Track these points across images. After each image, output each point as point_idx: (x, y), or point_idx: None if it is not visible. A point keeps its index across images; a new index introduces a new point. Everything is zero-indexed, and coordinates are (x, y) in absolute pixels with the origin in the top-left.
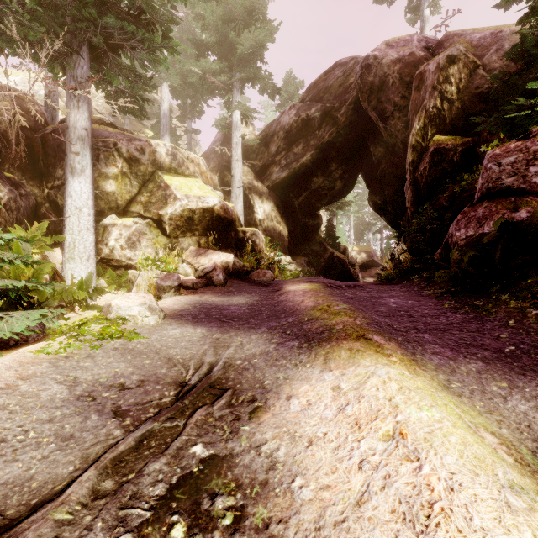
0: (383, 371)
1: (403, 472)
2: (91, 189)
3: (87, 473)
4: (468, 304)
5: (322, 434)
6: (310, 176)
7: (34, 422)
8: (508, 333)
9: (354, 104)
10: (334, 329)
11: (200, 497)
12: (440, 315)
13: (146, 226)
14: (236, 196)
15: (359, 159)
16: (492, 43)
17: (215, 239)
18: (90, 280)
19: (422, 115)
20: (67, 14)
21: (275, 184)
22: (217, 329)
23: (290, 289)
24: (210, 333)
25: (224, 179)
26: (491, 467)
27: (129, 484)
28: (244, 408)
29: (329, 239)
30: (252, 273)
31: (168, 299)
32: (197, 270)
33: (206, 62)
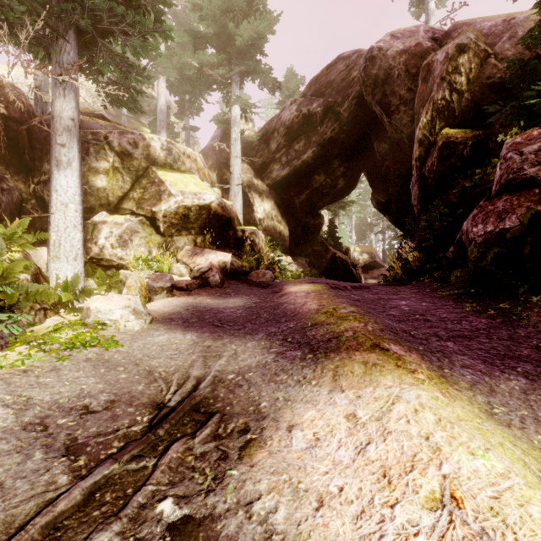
0: (412, 394)
1: None
2: (78, 184)
3: None
4: (493, 307)
5: (336, 488)
6: (312, 174)
7: None
8: None
9: (357, 99)
10: (342, 336)
11: None
12: (461, 320)
13: (139, 224)
14: (235, 194)
15: (362, 156)
16: (504, 30)
17: (212, 238)
18: (76, 281)
19: (429, 108)
20: None
21: (275, 182)
22: (209, 335)
23: (291, 290)
24: (201, 340)
25: (223, 177)
26: None
27: None
28: (233, 442)
29: (330, 240)
30: (251, 274)
31: (159, 301)
32: (192, 270)
33: (203, 54)
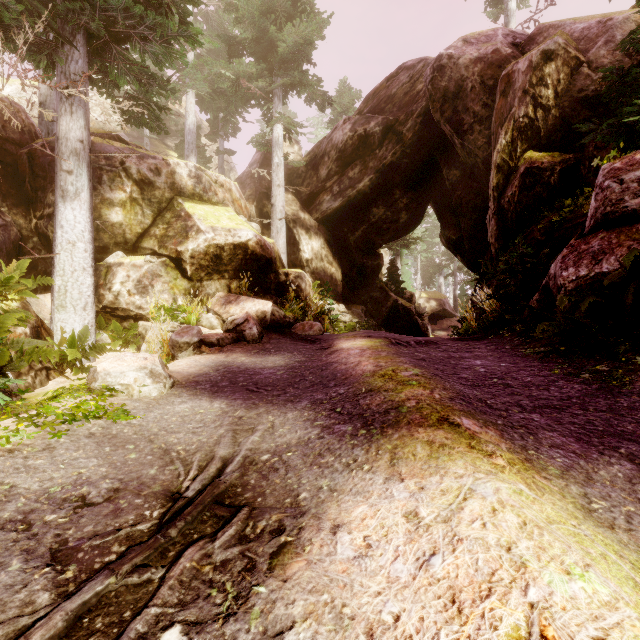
0: (489, 487)
1: None
2: (88, 218)
3: None
4: (588, 370)
5: (391, 617)
6: (369, 206)
7: None
8: None
9: (423, 116)
10: (403, 406)
11: None
12: (549, 385)
13: (161, 266)
14: (277, 230)
15: (429, 185)
16: (599, 34)
17: (250, 282)
18: (85, 334)
19: (509, 127)
20: None
21: (325, 216)
22: (242, 402)
23: (343, 347)
24: (232, 408)
25: (263, 209)
26: None
27: None
28: (263, 546)
29: (391, 284)
30: (296, 326)
31: (184, 360)
32: (225, 321)
33: (240, 64)
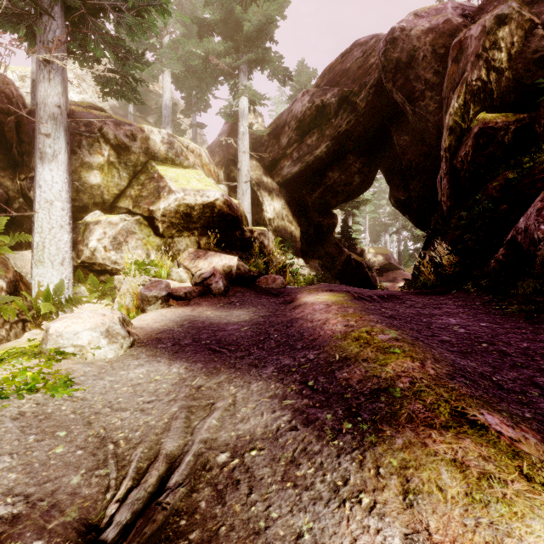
0: None
1: None
2: (66, 179)
3: None
4: None
5: None
6: (325, 171)
7: None
8: None
9: (375, 87)
10: (394, 388)
11: None
12: None
13: (135, 224)
14: (243, 192)
15: (379, 151)
16: None
17: (217, 239)
18: (61, 288)
19: (462, 91)
20: None
21: (286, 180)
22: (202, 365)
23: (306, 301)
24: (190, 374)
25: (231, 174)
26: None
27: None
28: None
29: (344, 241)
30: (259, 279)
31: (151, 314)
32: (194, 275)
33: (209, 42)
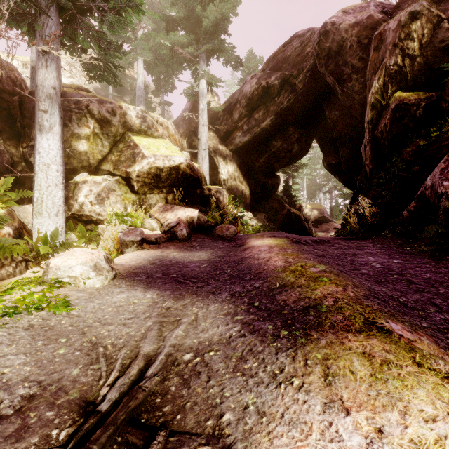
0: None
1: None
2: (59, 146)
3: None
4: None
5: None
6: (270, 140)
7: None
8: None
9: (311, 71)
10: (321, 305)
11: None
12: None
13: (115, 183)
14: (202, 157)
15: (314, 123)
16: None
17: (182, 195)
18: (56, 234)
19: (382, 74)
20: None
21: (238, 147)
22: (171, 293)
23: (254, 244)
24: (161, 299)
25: (192, 143)
26: None
27: None
28: None
29: (286, 198)
30: (216, 228)
31: (128, 255)
32: (163, 225)
33: (175, 35)
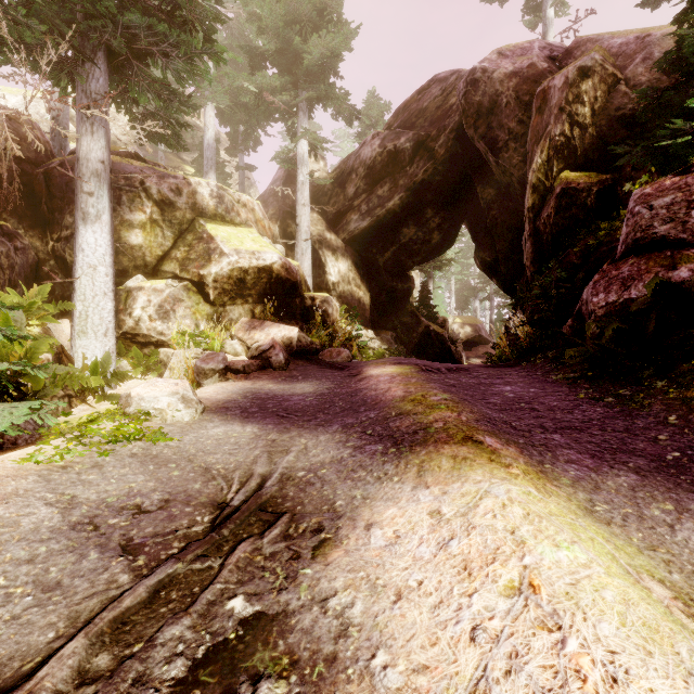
0: (502, 489)
1: (537, 647)
2: (109, 241)
3: (73, 644)
4: (611, 394)
5: (416, 582)
6: (399, 226)
7: (6, 563)
8: (669, 433)
9: (456, 132)
10: (431, 427)
11: (236, 680)
12: (573, 409)
13: (183, 290)
14: (302, 251)
15: (462, 204)
16: (637, 50)
17: (274, 307)
18: (107, 361)
19: (545, 145)
20: (77, 9)
21: (353, 236)
22: (273, 427)
23: (372, 373)
24: (264, 432)
25: (287, 230)
26: (669, 641)
27: (132, 661)
28: (305, 542)
29: (423, 309)
30: (323, 352)
31: (210, 387)
32: (250, 348)
33: (263, 76)
